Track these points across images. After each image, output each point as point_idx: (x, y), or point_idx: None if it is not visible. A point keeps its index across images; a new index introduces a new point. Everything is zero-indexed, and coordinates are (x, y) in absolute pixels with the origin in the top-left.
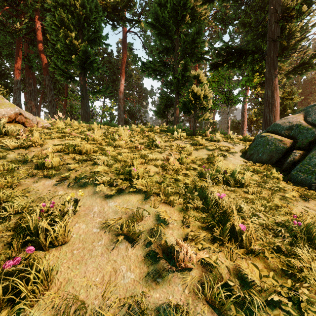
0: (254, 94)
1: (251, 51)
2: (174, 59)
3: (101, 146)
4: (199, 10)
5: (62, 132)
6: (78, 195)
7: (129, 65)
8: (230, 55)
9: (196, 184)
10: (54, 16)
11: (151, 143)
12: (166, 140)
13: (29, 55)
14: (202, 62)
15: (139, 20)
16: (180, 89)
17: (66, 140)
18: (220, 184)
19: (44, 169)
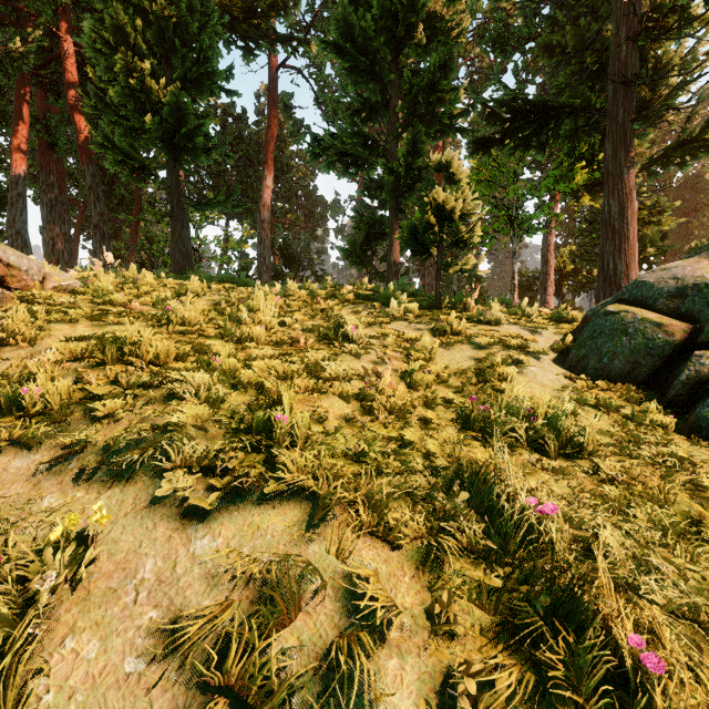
0: (566, 212)
1: (570, 108)
2: (387, 129)
3: (203, 339)
4: (446, 14)
5: (105, 302)
6: (91, 522)
7: (283, 144)
8: (521, 119)
9: (462, 463)
10: (102, 22)
11: (334, 330)
12: (370, 321)
13: (49, 117)
14: (452, 136)
15: (308, 39)
16: (402, 198)
17: (110, 325)
18: (522, 450)
19: (21, 416)
